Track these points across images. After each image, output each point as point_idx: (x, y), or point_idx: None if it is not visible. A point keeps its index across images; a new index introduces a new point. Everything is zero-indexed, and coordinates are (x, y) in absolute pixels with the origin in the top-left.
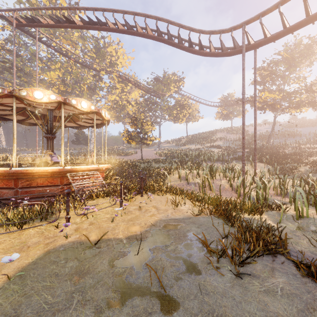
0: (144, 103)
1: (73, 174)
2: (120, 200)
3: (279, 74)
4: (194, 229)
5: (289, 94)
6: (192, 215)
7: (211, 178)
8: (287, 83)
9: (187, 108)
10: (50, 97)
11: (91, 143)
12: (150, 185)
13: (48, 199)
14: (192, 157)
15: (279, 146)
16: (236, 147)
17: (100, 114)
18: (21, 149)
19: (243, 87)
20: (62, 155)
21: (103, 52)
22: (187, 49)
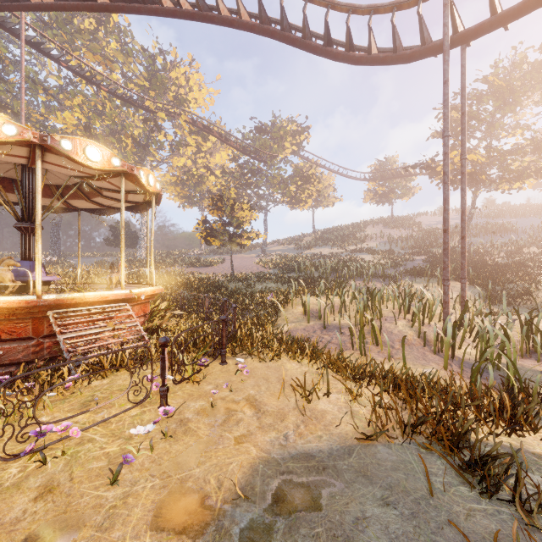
0: (238, 172)
1: (65, 311)
2: (160, 388)
3: (484, 118)
4: (373, 509)
5: (503, 155)
6: (357, 440)
7: (372, 315)
8: (494, 136)
9: (314, 182)
10: (3, 130)
11: (142, 245)
12: (243, 336)
13: (2, 373)
14: (326, 270)
15: (482, 250)
16: (403, 251)
17: (135, 177)
18: (12, 254)
19: (445, 121)
20: (37, 268)
21: (162, 78)
22: (321, 50)
